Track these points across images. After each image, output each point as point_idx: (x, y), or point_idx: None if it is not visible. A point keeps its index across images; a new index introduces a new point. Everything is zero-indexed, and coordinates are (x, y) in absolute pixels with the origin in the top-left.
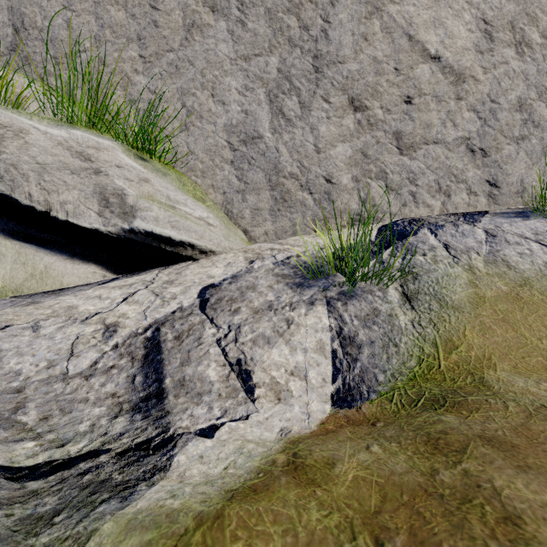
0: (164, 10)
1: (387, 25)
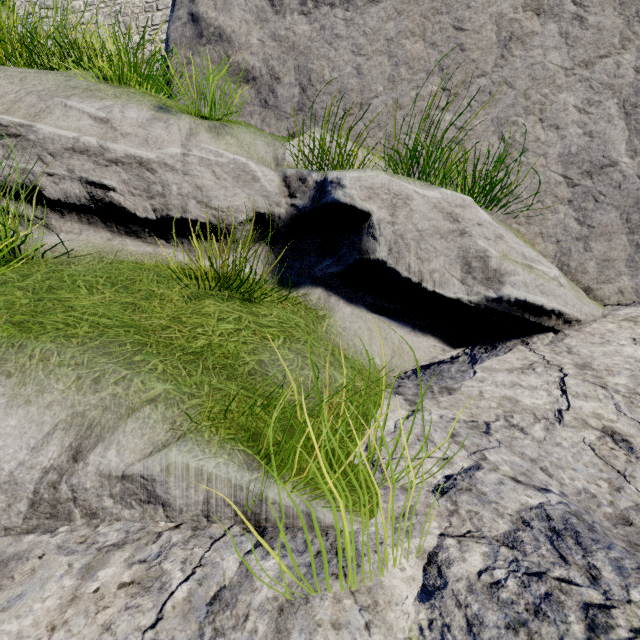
0: (471, 29)
1: None
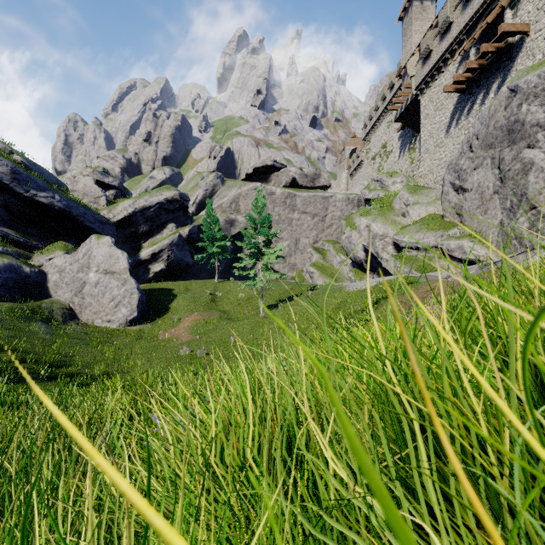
0: (484, 197)
1: (543, 176)
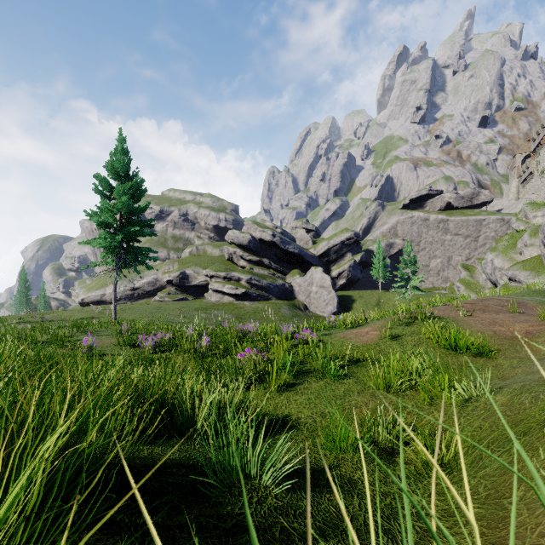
0: None
1: None
